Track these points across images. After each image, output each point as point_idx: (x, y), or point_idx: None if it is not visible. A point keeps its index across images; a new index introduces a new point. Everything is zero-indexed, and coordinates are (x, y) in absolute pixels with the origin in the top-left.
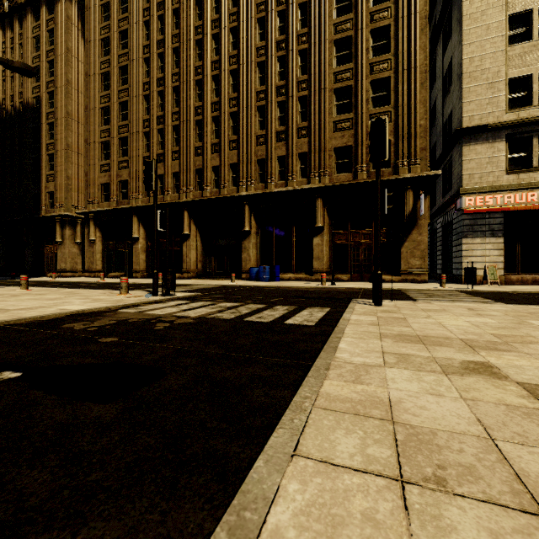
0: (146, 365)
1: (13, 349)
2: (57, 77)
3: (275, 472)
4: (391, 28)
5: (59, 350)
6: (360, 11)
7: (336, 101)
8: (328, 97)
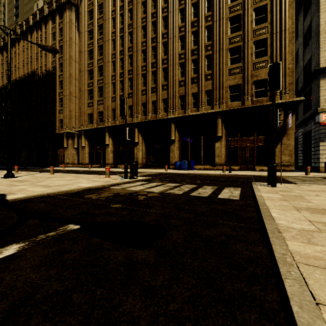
0: (150, 223)
1: (66, 210)
2: (64, 54)
3: (316, 318)
4: (268, 6)
5: (92, 212)
6: None
7: (230, 56)
8: (225, 54)
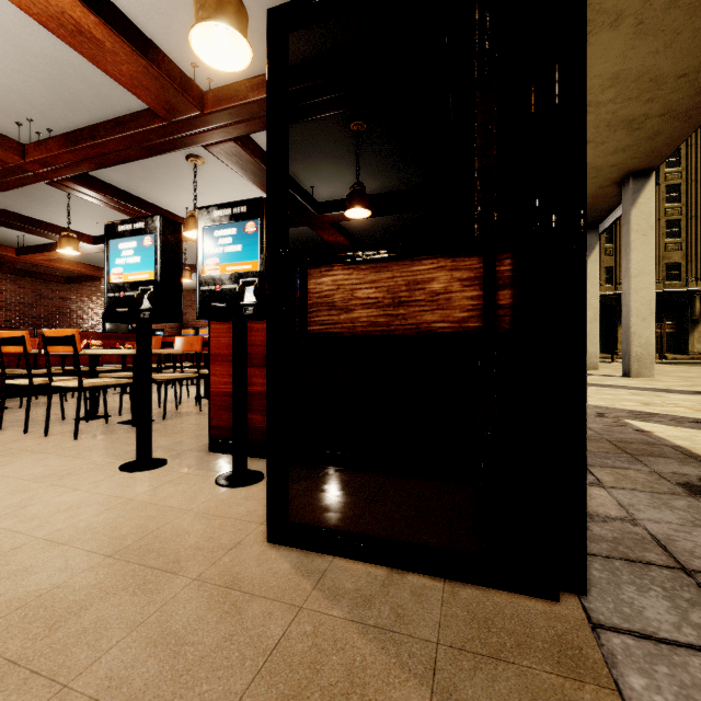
0: None
1: None
2: None
3: None
4: (681, 186)
5: None
6: None
7: None
8: None
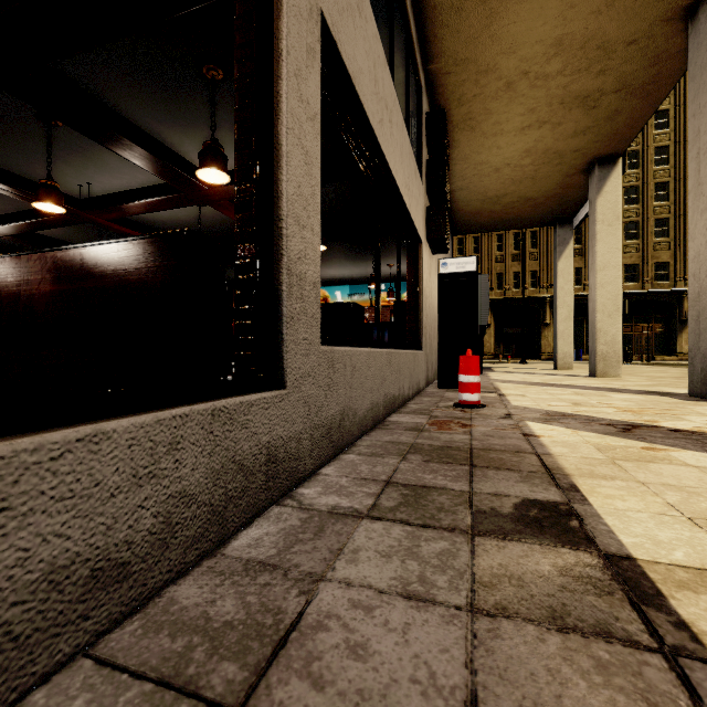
0: None
1: None
2: None
3: None
4: (670, 184)
5: None
6: (646, 170)
7: (624, 231)
8: None
